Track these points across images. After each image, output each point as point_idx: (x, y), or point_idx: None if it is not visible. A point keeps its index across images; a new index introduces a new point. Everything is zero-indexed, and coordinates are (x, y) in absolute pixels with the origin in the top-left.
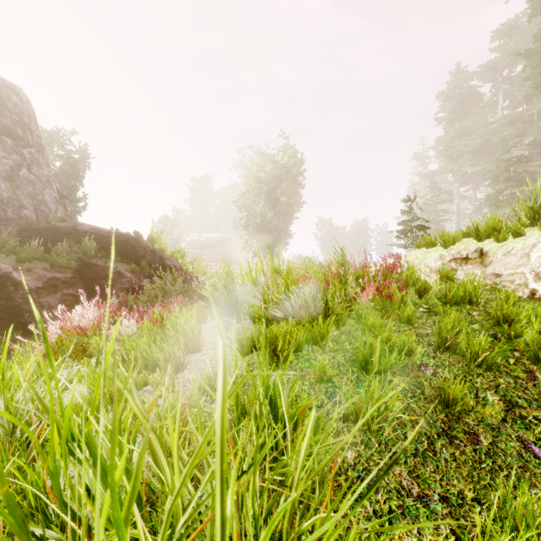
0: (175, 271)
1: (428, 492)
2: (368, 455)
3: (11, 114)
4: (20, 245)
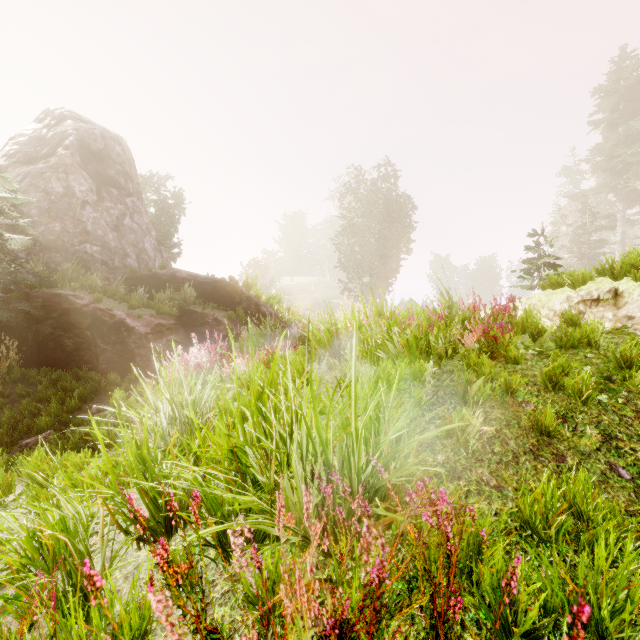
0: (271, 318)
1: (504, 485)
2: (456, 459)
3: (115, 165)
4: (125, 293)
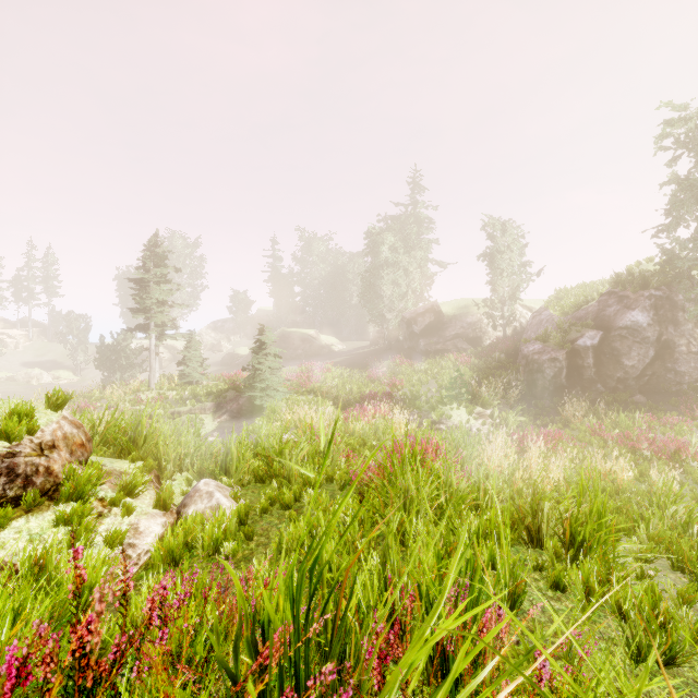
0: None
1: None
2: None
3: None
4: None
